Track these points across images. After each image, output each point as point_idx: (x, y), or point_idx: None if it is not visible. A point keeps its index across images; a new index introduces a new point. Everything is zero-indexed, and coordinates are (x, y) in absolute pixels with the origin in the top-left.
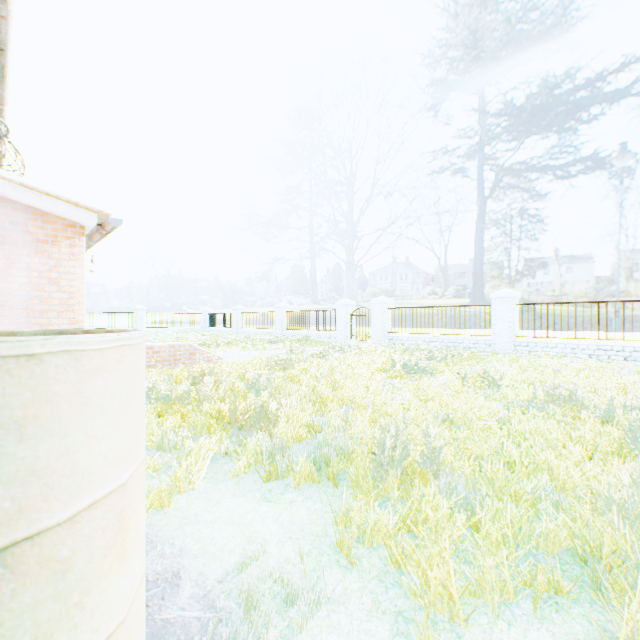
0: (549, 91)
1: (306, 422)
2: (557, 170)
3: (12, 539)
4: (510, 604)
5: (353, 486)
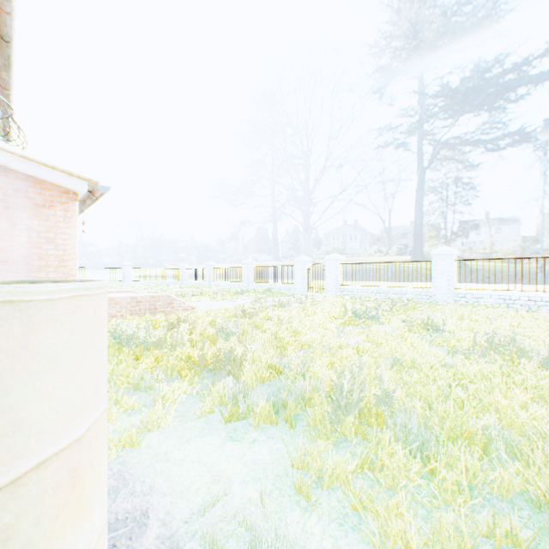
0: (481, 74)
1: (268, 365)
2: (488, 143)
3: None
4: None
5: (312, 426)
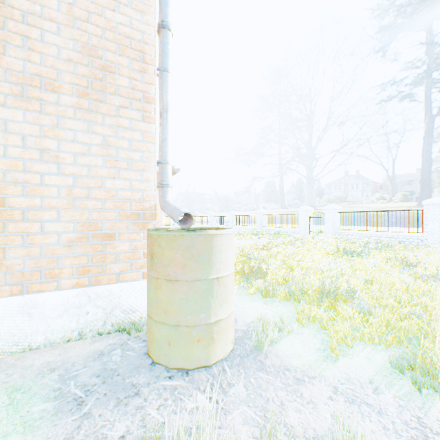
0: None
1: (281, 276)
2: None
3: (219, 276)
4: (376, 345)
5: (307, 303)
